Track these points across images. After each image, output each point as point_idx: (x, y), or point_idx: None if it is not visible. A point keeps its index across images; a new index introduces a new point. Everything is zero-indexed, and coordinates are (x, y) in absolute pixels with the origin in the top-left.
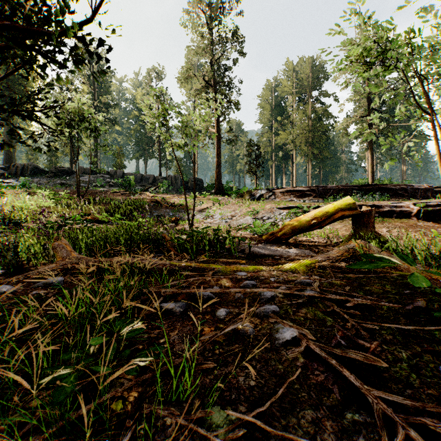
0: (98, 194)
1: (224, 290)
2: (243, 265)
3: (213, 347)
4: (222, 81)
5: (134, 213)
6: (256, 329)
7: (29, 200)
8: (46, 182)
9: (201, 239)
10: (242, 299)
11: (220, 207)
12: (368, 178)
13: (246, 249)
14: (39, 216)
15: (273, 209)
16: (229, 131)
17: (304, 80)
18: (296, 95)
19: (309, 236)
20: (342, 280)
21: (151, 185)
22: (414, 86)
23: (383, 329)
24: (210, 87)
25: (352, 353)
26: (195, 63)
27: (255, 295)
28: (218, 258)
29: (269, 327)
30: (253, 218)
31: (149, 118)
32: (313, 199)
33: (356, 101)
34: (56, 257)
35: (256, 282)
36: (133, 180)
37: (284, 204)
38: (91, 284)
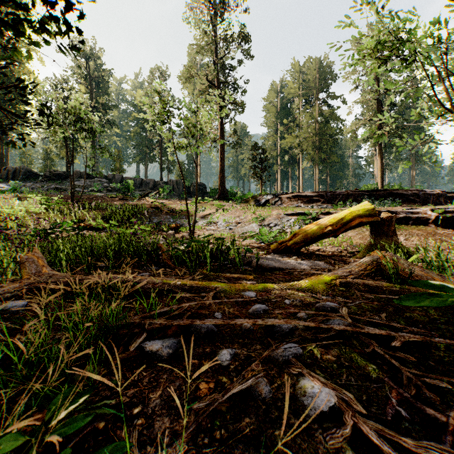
0: (94, 199)
1: (229, 321)
2: (251, 282)
3: (211, 423)
4: (226, 81)
5: (132, 220)
6: (274, 387)
7: (18, 205)
8: (39, 186)
9: (202, 250)
10: (252, 332)
11: (223, 213)
12: (377, 183)
13: (253, 261)
14: (27, 223)
15: (280, 215)
16: (233, 133)
17: (311, 82)
18: (303, 97)
19: (320, 244)
20: (372, 302)
21: (152, 189)
22: (424, 89)
23: (452, 384)
24: (213, 87)
25: (435, 450)
26: (198, 63)
27: (268, 326)
28: (220, 273)
29: (291, 383)
30: (259, 225)
31: (146, 116)
32: (322, 205)
33: (364, 104)
34: (24, 273)
35: (268, 305)
36: (132, 184)
37: (292, 210)
38: (55, 314)
